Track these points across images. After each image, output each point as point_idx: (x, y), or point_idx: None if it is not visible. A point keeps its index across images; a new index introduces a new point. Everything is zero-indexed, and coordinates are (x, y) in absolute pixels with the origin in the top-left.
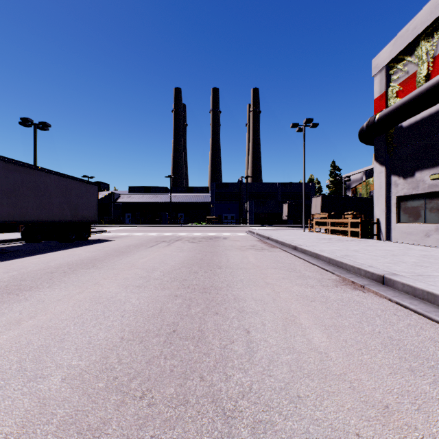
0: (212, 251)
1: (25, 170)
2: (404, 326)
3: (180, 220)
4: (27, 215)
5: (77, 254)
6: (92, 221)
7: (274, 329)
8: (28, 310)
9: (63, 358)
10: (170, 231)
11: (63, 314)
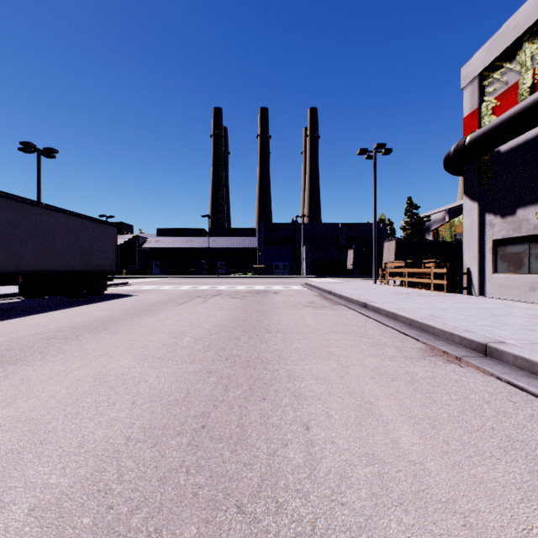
0: (259, 309)
1: (22, 206)
2: (525, 418)
3: (221, 270)
4: (24, 264)
5: (87, 314)
6: (109, 272)
7: (344, 423)
8: (5, 393)
9: (38, 472)
10: (207, 283)
11: (52, 400)
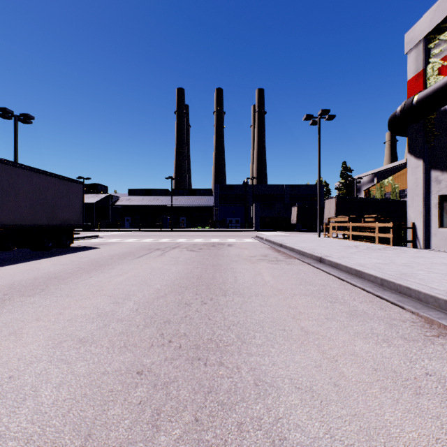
0: (214, 263)
1: None
2: None
3: (182, 224)
4: None
5: (38, 269)
6: (76, 226)
7: None
8: None
9: None
10: (169, 236)
11: None
